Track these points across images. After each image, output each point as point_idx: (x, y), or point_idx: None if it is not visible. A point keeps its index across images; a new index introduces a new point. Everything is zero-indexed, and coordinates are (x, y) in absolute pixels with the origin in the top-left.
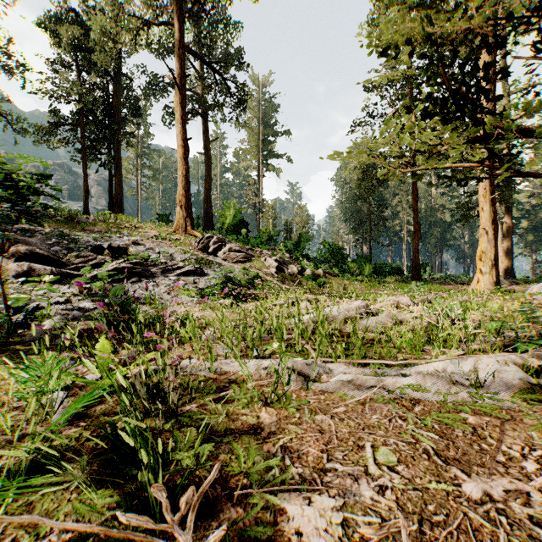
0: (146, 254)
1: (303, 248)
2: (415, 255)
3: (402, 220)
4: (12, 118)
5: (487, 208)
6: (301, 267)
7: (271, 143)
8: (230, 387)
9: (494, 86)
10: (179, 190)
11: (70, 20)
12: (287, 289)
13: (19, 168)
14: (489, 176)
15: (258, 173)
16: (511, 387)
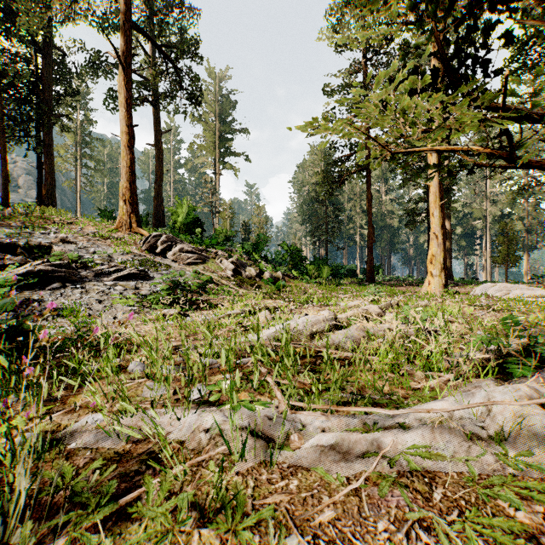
0: (74, 254)
1: (262, 250)
2: (369, 258)
3: (356, 224)
4: None
5: (437, 214)
6: (260, 269)
7: (228, 140)
8: (147, 473)
9: None
10: (123, 182)
11: None
12: (244, 293)
13: None
14: (439, 183)
15: (215, 170)
16: (542, 440)
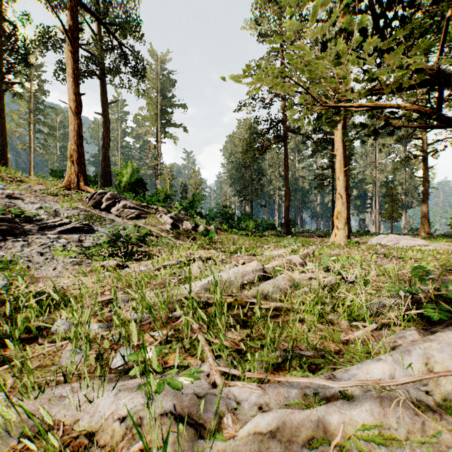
0: (19, 209)
1: (197, 206)
2: (286, 214)
3: (275, 186)
4: None
5: (342, 178)
6: (195, 223)
7: (169, 113)
8: None
9: None
10: (71, 144)
11: None
12: (181, 245)
13: None
14: (343, 153)
15: (157, 138)
16: None
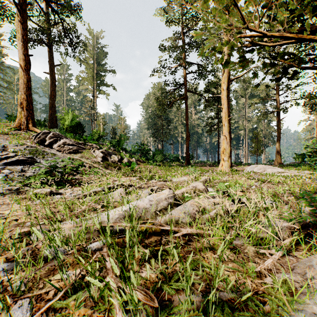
0: None
1: (122, 144)
2: (187, 150)
3: (179, 131)
4: None
5: (226, 124)
6: (121, 156)
7: (102, 76)
8: None
9: (229, 57)
10: (21, 94)
11: None
12: (109, 173)
13: None
14: (227, 106)
15: (93, 94)
16: None
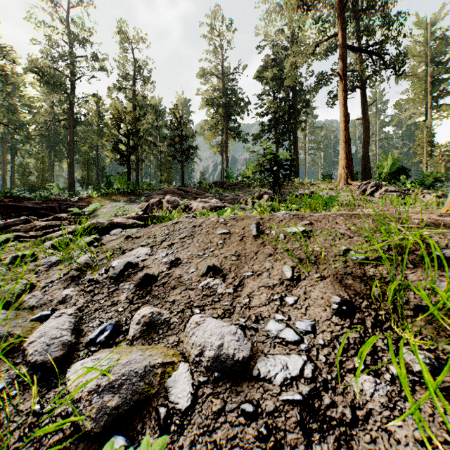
0: None
1: None
2: None
3: None
4: (242, 134)
5: None
6: None
7: (443, 81)
8: None
9: None
10: (342, 153)
11: (270, 65)
12: None
13: (284, 158)
14: None
15: (425, 117)
16: None
